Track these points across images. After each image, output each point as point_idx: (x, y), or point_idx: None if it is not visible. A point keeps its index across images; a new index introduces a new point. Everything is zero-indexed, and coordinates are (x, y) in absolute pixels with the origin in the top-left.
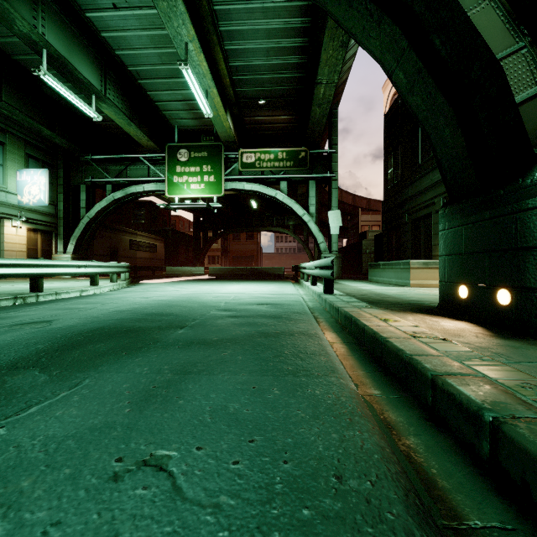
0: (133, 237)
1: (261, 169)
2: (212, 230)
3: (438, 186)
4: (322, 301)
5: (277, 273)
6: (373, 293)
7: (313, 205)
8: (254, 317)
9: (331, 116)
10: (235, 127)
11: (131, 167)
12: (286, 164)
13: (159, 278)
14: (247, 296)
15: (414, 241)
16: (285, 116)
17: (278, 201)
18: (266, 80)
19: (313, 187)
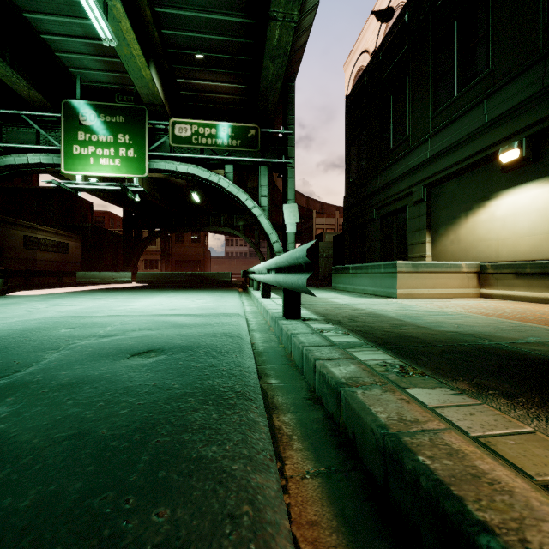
0: (30, 232)
1: (199, 147)
2: (147, 228)
3: (417, 172)
4: (281, 335)
5: (223, 279)
6: (363, 312)
7: (265, 196)
8: (21, 465)
9: (286, 90)
10: (165, 91)
11: (8, 129)
12: (232, 142)
13: (56, 287)
14: (143, 323)
15: (384, 241)
16: (231, 83)
17: (222, 190)
18: (203, 23)
19: (265, 174)
